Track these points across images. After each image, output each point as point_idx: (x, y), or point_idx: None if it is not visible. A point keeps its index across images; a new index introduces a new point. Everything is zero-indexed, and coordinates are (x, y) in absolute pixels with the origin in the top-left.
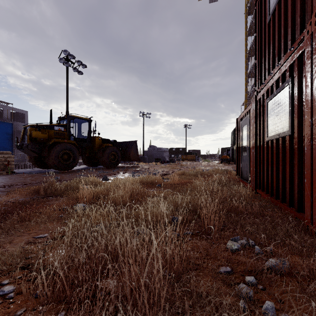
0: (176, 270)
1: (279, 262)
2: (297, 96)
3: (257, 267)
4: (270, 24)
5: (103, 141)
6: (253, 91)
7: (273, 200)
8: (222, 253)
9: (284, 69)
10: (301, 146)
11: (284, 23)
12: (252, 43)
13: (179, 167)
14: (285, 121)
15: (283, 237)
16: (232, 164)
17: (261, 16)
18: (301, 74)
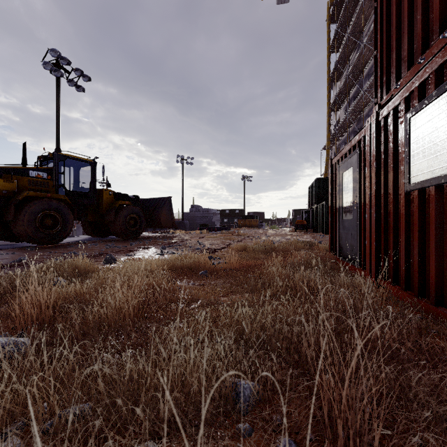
0: None
1: None
2: None
3: None
4: None
5: (116, 197)
6: (338, 129)
7: (429, 306)
8: None
9: None
10: None
11: None
12: (337, 62)
13: (236, 237)
14: None
15: None
16: (311, 233)
17: None
18: None
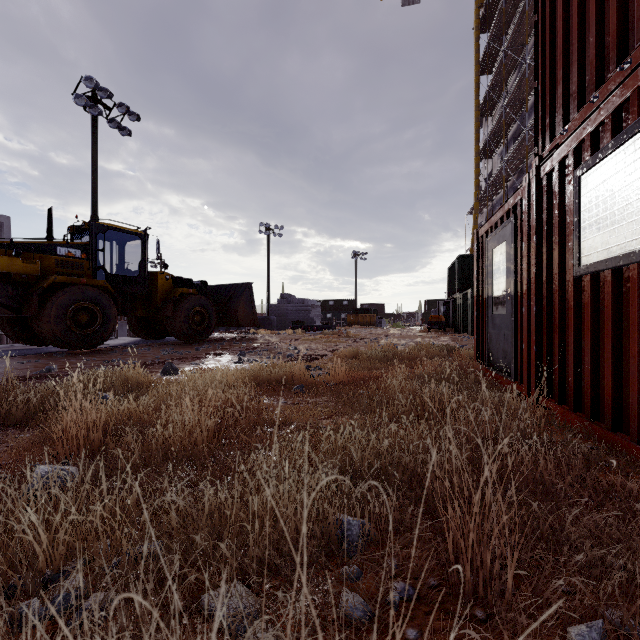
0: None
1: None
2: None
3: None
4: None
5: (176, 283)
6: (490, 185)
7: (604, 432)
8: None
9: None
10: None
11: None
12: (489, 89)
13: (343, 339)
14: None
15: None
16: (451, 333)
17: None
18: None
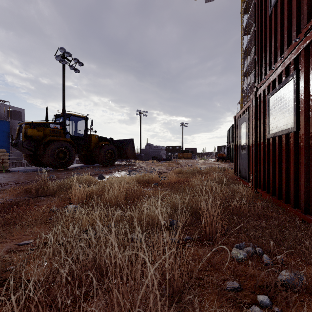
0: (176, 288)
1: (294, 276)
2: (304, 90)
3: (269, 281)
4: (271, 17)
5: (100, 139)
6: (248, 89)
7: (276, 200)
8: (227, 264)
9: (288, 62)
10: (308, 143)
11: (287, 14)
12: (248, 42)
13: (176, 165)
14: (289, 117)
15: (292, 243)
16: (229, 162)
17: (261, 9)
18: (308, 66)
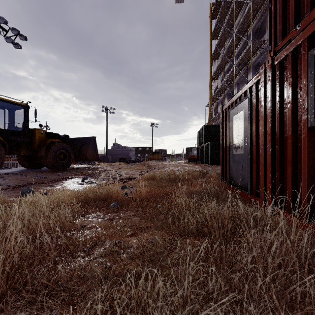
0: None
1: None
2: None
3: None
4: None
5: (48, 135)
6: (217, 92)
7: None
8: None
9: None
10: None
11: None
12: (216, 46)
13: (146, 167)
14: None
15: None
16: (200, 164)
17: None
18: None
